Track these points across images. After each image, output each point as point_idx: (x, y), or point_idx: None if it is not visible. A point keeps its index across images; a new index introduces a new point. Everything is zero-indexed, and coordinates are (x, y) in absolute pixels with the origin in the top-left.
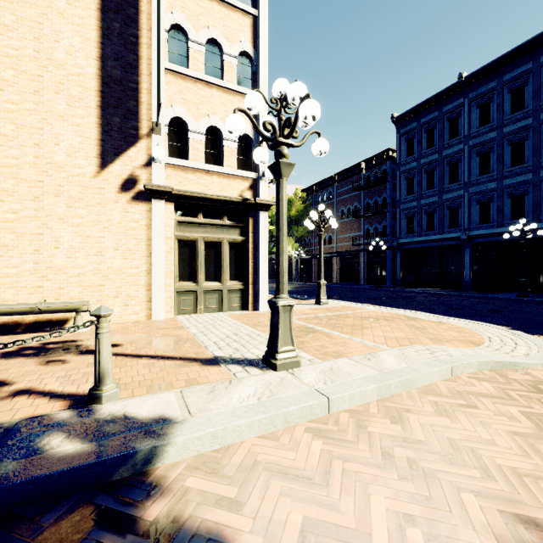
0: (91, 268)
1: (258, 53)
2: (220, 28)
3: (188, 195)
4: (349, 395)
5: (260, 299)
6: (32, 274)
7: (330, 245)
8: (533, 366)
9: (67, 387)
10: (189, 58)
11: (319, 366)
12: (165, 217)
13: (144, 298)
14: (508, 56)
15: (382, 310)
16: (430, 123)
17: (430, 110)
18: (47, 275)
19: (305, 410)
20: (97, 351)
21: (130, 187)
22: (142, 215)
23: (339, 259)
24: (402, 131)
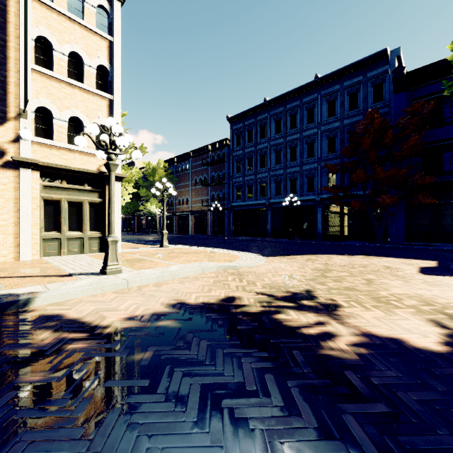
0: None
1: (113, 68)
2: (81, 45)
3: (53, 166)
4: (139, 279)
5: None
6: None
7: (187, 205)
8: (243, 267)
9: None
10: (54, 64)
11: (133, 272)
12: (32, 182)
13: (12, 244)
14: (288, 94)
15: (201, 249)
16: (250, 126)
17: (250, 117)
18: None
19: (114, 285)
20: None
21: None
22: (9, 179)
23: (194, 216)
24: (234, 128)
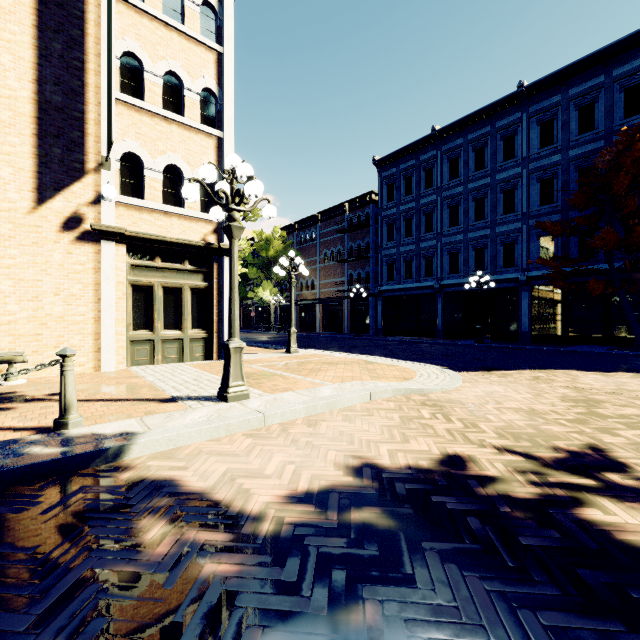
0: (25, 315)
1: (223, 92)
2: (180, 61)
3: (144, 237)
4: (281, 412)
5: None
6: None
7: (313, 291)
8: (434, 391)
9: (26, 423)
10: (145, 90)
11: (266, 398)
12: (117, 260)
13: (91, 348)
14: (472, 117)
15: (347, 356)
16: (408, 170)
17: (408, 158)
18: None
19: (244, 422)
20: (63, 386)
21: (74, 226)
22: (88, 257)
23: (323, 306)
24: (383, 175)
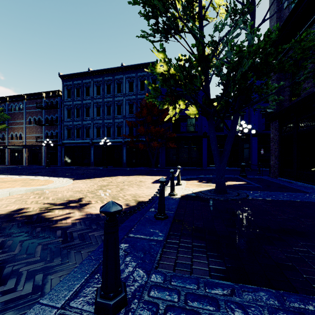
0: None
1: None
2: None
3: None
4: None
5: None
6: None
7: (21, 140)
8: (50, 189)
9: None
10: None
11: None
12: None
13: None
14: (105, 70)
15: (23, 177)
16: (78, 85)
17: (78, 79)
18: None
19: None
20: None
21: None
22: None
23: (28, 149)
24: (65, 84)
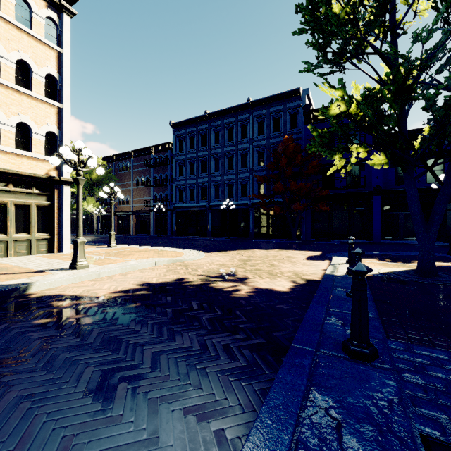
0: None
1: (62, 78)
2: (29, 53)
3: (0, 170)
4: (108, 271)
5: (64, 244)
6: None
7: (128, 205)
8: (188, 261)
9: None
10: (1, 70)
11: (98, 267)
12: None
13: None
14: (226, 110)
15: (148, 247)
16: (192, 133)
17: (192, 126)
18: None
19: (89, 276)
20: None
21: None
22: None
23: (135, 216)
24: (177, 134)
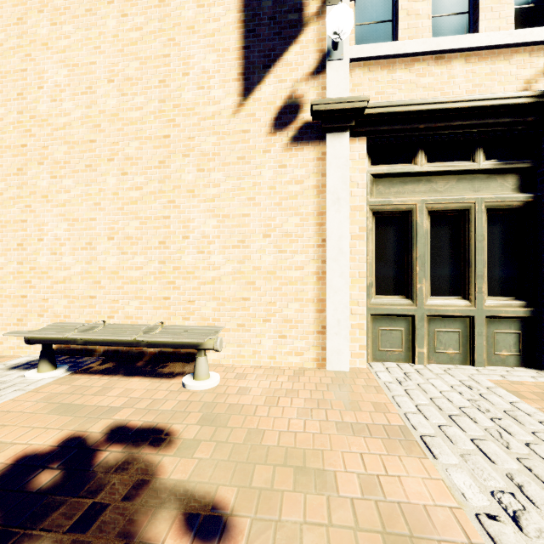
0: (229, 269)
1: None
2: None
3: (398, 113)
4: None
5: None
6: (157, 279)
7: None
8: None
9: None
10: None
11: None
12: (350, 168)
13: (312, 325)
14: None
15: None
16: None
17: None
18: (173, 280)
19: None
20: None
21: (288, 121)
22: (307, 168)
23: None
24: None
